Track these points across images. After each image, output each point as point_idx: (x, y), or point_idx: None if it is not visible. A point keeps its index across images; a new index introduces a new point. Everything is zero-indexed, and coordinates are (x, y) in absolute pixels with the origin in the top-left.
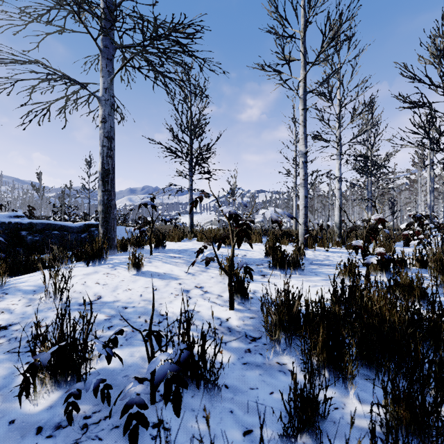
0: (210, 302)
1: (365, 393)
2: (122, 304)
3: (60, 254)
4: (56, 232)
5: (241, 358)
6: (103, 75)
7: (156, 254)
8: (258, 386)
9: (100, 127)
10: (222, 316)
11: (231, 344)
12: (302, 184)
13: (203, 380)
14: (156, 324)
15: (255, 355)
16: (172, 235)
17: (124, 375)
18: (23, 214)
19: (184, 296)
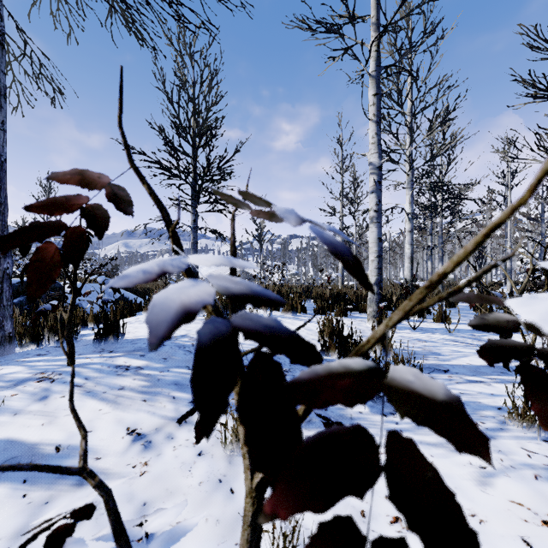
0: None
1: None
2: None
3: None
4: None
5: None
6: None
7: (88, 359)
8: None
9: None
10: None
11: None
12: (374, 218)
13: None
14: None
15: None
16: None
17: None
18: None
19: None
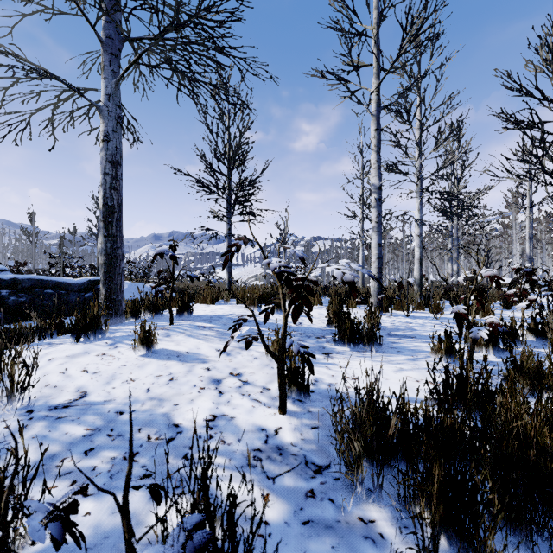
0: (251, 401)
1: None
2: (116, 406)
3: (41, 324)
4: (50, 291)
5: (299, 510)
6: (106, 77)
7: (178, 323)
8: None
9: (102, 148)
10: (268, 426)
11: (282, 481)
12: (375, 228)
13: None
14: (164, 443)
15: (323, 503)
16: (203, 295)
17: None
18: (4, 267)
19: (213, 390)
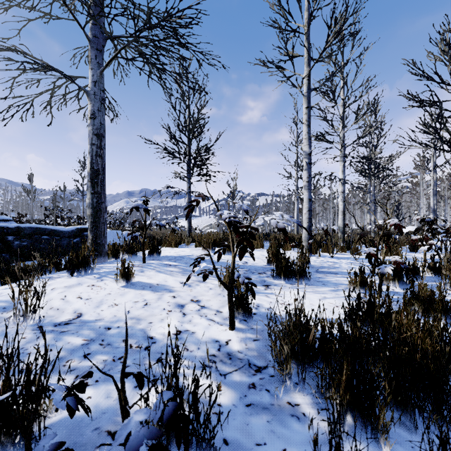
0: (207, 320)
1: (402, 447)
2: (105, 323)
3: (42, 262)
4: (46, 237)
5: (243, 397)
6: (92, 67)
7: (150, 261)
8: (266, 440)
9: (89, 124)
10: (221, 338)
11: (231, 377)
12: (306, 186)
13: (196, 437)
14: (142, 350)
15: (261, 392)
16: (168, 240)
17: (94, 428)
18: (10, 218)
19: (178, 312)
